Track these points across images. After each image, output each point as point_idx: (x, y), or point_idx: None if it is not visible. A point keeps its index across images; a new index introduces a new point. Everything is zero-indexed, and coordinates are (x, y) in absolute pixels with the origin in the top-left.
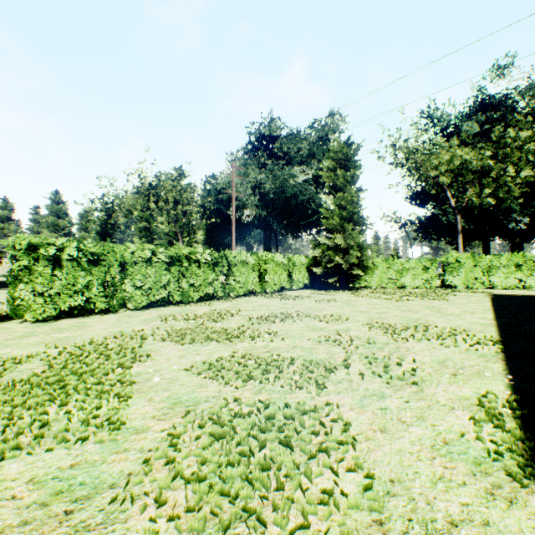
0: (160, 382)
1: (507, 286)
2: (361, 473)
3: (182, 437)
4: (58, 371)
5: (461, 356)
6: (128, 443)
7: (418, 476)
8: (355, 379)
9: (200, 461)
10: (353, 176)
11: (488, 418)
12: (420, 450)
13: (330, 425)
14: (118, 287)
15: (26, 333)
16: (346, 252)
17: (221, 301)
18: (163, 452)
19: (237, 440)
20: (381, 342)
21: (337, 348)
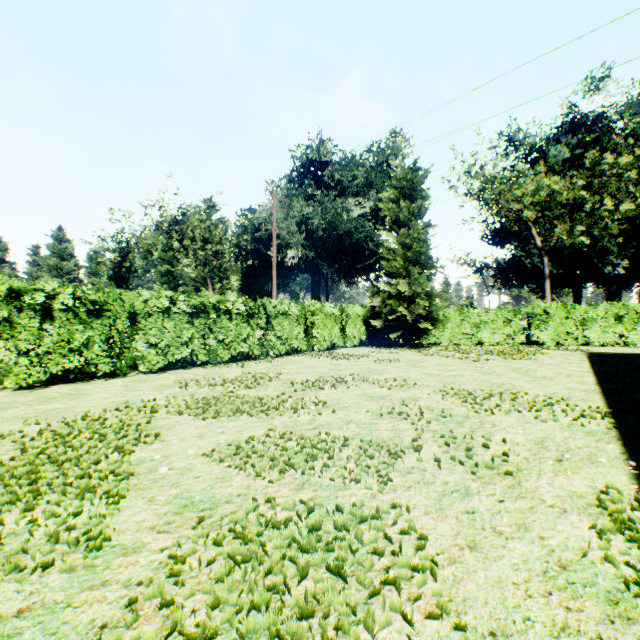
0: (167, 473)
1: (605, 342)
2: (447, 621)
3: (189, 561)
4: (32, 458)
5: (563, 434)
6: (109, 571)
7: (530, 624)
8: (429, 467)
9: (210, 604)
10: (419, 209)
11: (616, 526)
12: (527, 579)
13: (399, 538)
14: (127, 344)
15: (3, 404)
16: (411, 300)
17: (258, 361)
18: (158, 588)
19: (267, 567)
20: (459, 415)
21: (403, 423)
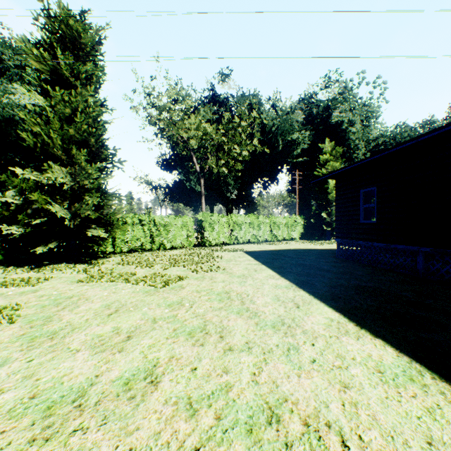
0: None
1: (245, 241)
2: None
3: None
4: None
5: None
6: None
7: None
8: None
9: None
10: (91, 79)
11: None
12: None
13: None
14: None
15: None
16: (78, 198)
17: None
18: None
19: None
20: None
21: None
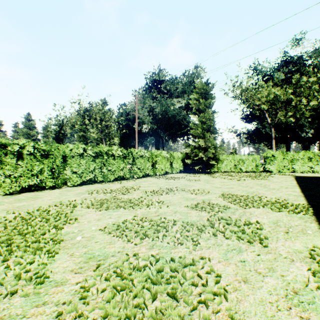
0: (81, 240)
1: (303, 171)
2: None
3: (91, 290)
4: (9, 232)
5: (287, 218)
6: (47, 296)
7: None
8: (219, 236)
9: (103, 316)
10: (210, 103)
11: None
12: (277, 300)
13: (205, 276)
14: (61, 172)
15: None
16: (206, 150)
17: (128, 180)
18: (74, 306)
19: (134, 294)
20: (232, 208)
21: (204, 212)
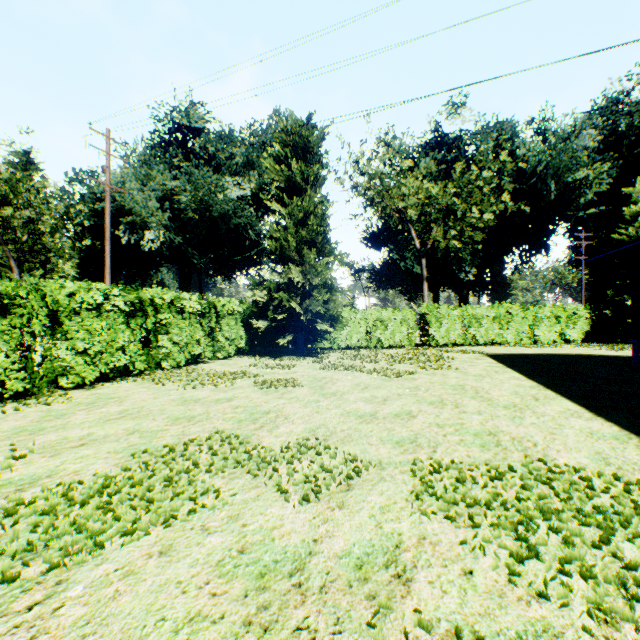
0: None
1: (486, 342)
2: None
3: None
4: None
5: None
6: None
7: None
8: None
9: None
10: (316, 178)
11: None
12: None
13: None
14: None
15: None
16: (306, 295)
17: (18, 405)
18: None
19: None
20: None
21: None
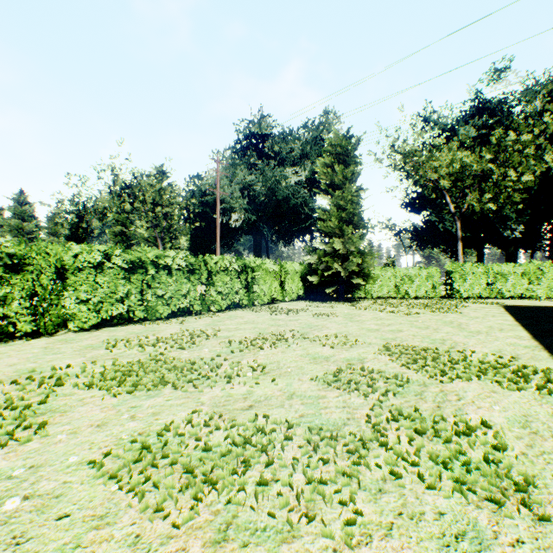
0: (18, 509)
1: (514, 296)
2: None
3: None
4: None
5: (544, 409)
6: None
7: None
8: (407, 478)
9: None
10: (352, 174)
11: None
12: None
13: None
14: (53, 301)
15: None
16: (345, 258)
17: (199, 316)
18: None
19: None
20: (415, 381)
21: (355, 395)
